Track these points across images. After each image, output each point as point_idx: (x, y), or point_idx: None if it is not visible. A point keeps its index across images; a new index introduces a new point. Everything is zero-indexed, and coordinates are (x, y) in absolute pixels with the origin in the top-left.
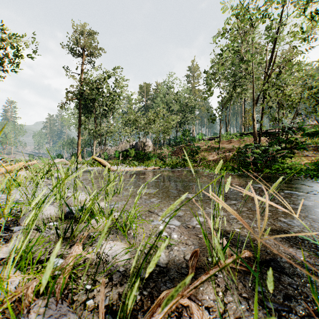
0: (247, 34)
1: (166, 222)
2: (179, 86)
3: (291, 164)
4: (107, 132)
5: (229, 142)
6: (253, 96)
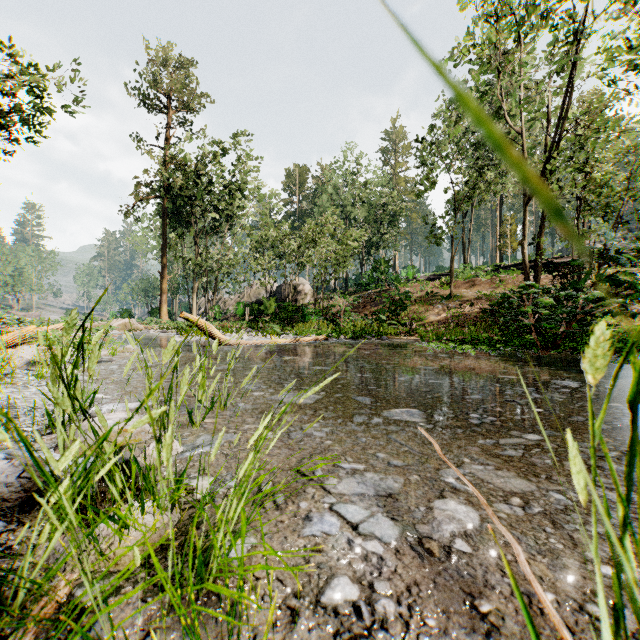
0: (511, 56)
1: (350, 522)
2: (367, 171)
3: (621, 330)
4: (221, 265)
5: (470, 284)
6: (524, 187)
